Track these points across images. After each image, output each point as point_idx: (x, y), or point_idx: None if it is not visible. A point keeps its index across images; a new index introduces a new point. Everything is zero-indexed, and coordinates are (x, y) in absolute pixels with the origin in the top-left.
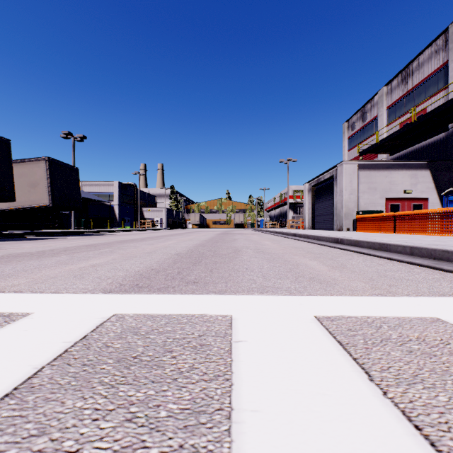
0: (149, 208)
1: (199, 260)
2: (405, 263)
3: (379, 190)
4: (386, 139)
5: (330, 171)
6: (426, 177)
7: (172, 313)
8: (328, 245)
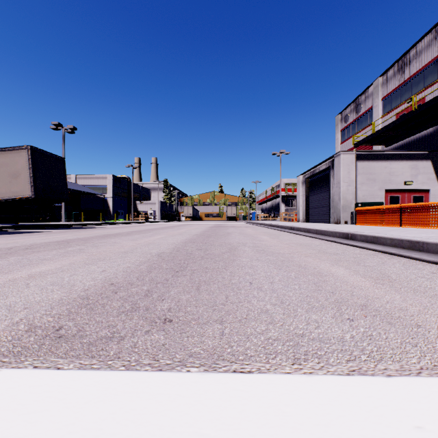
0: (143, 201)
1: (184, 266)
2: None
3: (378, 182)
4: (384, 129)
5: (326, 162)
6: (427, 168)
7: None
8: (337, 242)
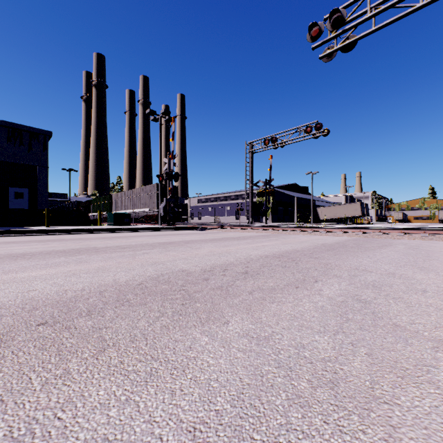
0: None
1: None
2: None
3: None
4: None
5: None
6: None
7: None
8: None
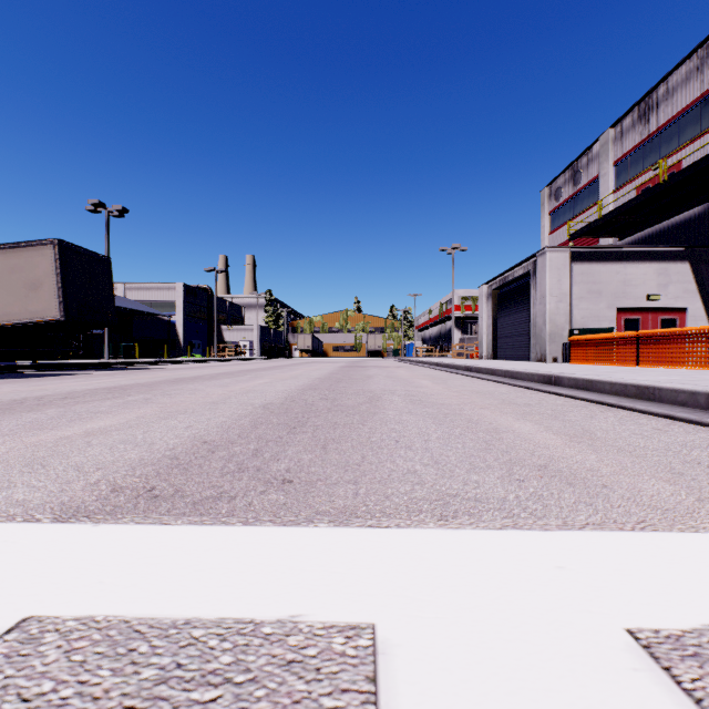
0: (232, 325)
1: (304, 420)
2: (707, 427)
3: (605, 295)
4: (616, 213)
5: (524, 264)
6: (683, 273)
7: (196, 613)
8: (533, 388)
